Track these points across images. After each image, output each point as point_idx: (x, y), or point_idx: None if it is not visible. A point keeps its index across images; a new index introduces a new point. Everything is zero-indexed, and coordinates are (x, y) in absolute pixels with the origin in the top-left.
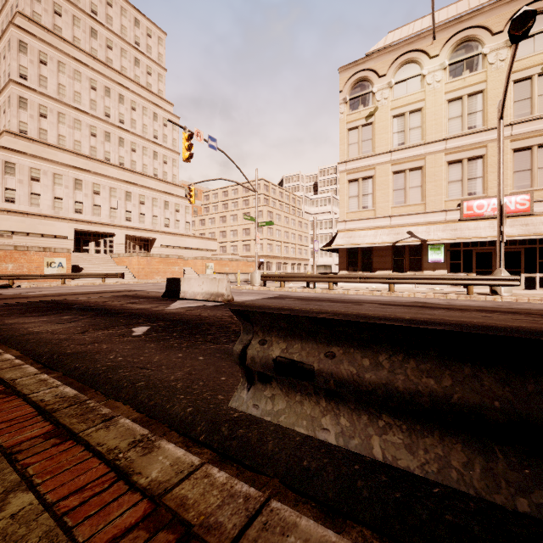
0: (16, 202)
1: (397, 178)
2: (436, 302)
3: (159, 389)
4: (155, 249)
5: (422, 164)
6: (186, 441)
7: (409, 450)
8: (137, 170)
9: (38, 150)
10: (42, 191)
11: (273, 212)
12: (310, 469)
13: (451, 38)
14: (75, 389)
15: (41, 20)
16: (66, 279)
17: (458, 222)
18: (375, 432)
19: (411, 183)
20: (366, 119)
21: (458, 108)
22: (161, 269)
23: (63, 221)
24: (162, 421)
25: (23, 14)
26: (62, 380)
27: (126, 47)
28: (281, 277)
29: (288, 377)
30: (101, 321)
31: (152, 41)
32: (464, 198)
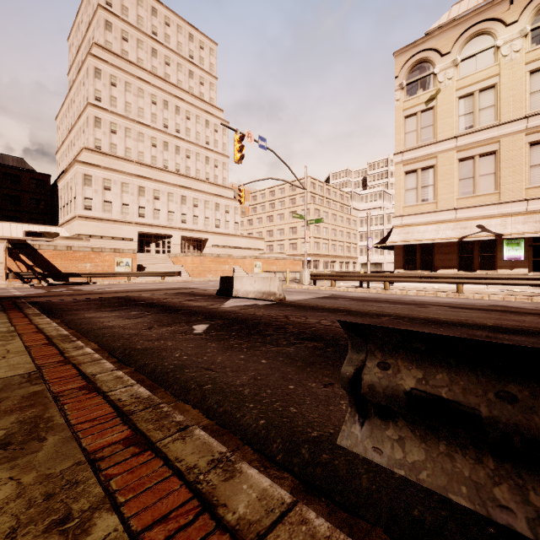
0: (92, 209)
1: (464, 166)
2: (520, 306)
3: (226, 394)
4: (207, 249)
5: (495, 148)
6: (262, 460)
7: None
8: (191, 175)
9: (109, 163)
10: (113, 199)
11: (320, 210)
12: (425, 523)
13: None
14: (147, 386)
15: (112, 47)
16: (132, 277)
17: None
18: None
19: (482, 171)
20: (425, 103)
21: None
22: (213, 268)
23: (129, 225)
24: (233, 431)
25: (98, 44)
26: (134, 376)
27: (182, 62)
28: (331, 275)
29: (430, 418)
30: (164, 317)
31: (204, 52)
32: None
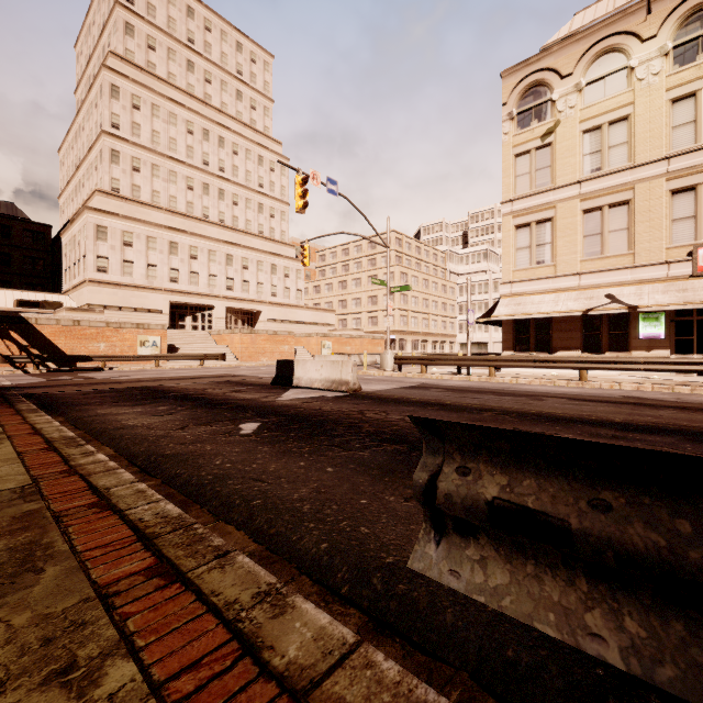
0: (108, 271)
1: (589, 219)
2: (658, 397)
3: (280, 511)
4: (260, 324)
5: (629, 196)
6: (323, 593)
7: None
8: (239, 227)
9: (131, 210)
10: (135, 257)
11: (408, 274)
12: (520, 665)
13: (677, 8)
14: (177, 503)
15: (134, 58)
16: (161, 361)
17: (689, 279)
18: None
19: (612, 225)
20: (541, 138)
21: (689, 109)
22: (268, 349)
23: (157, 293)
24: (288, 558)
25: (115, 54)
26: (161, 490)
27: (227, 79)
28: (421, 359)
29: (515, 533)
30: (202, 413)
31: (256, 67)
32: (699, 244)
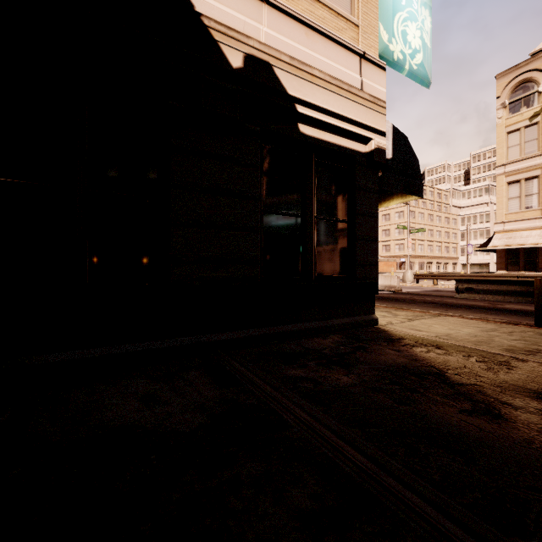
0: None
1: None
2: None
3: None
4: None
5: None
6: None
7: (492, 298)
8: None
9: None
10: None
11: (415, 211)
12: None
13: None
14: None
15: None
16: None
17: None
18: (486, 297)
19: None
20: (529, 120)
21: None
22: None
23: None
24: None
25: None
26: None
27: None
28: (433, 275)
29: (468, 291)
30: None
31: None
32: None
